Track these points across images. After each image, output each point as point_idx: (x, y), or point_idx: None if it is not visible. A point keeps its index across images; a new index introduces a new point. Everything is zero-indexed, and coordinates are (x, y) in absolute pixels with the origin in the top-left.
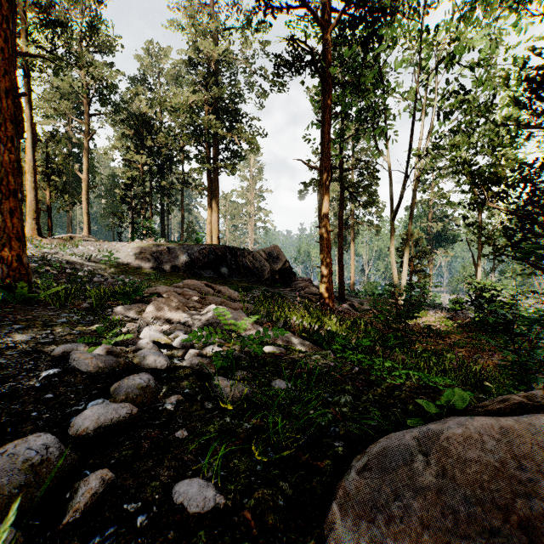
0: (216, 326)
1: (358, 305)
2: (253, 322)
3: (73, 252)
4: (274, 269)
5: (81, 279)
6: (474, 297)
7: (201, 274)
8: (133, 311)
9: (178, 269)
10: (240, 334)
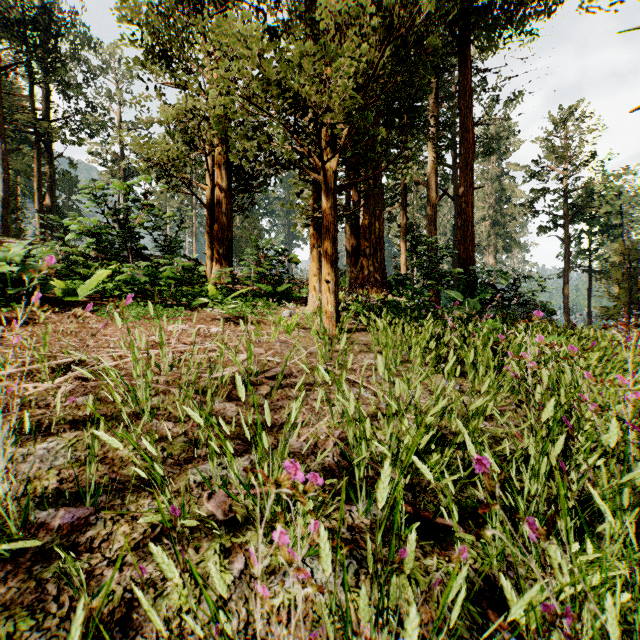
0: None
1: None
2: None
3: None
4: None
5: None
6: None
7: None
8: None
9: None
10: None
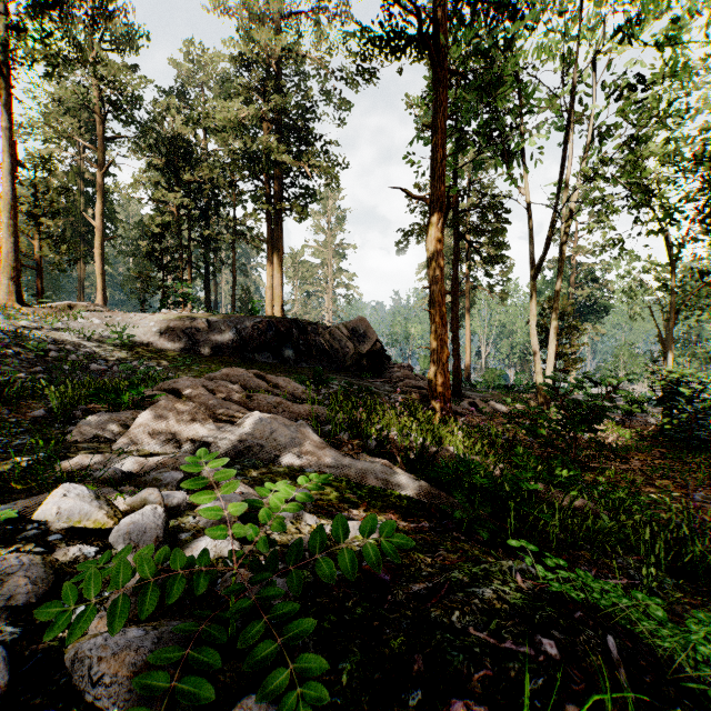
0: (258, 453)
1: (482, 404)
2: (325, 443)
3: (67, 326)
4: (361, 352)
5: (69, 366)
6: (662, 394)
7: (256, 358)
8: (113, 424)
9: (221, 352)
10: (301, 467)
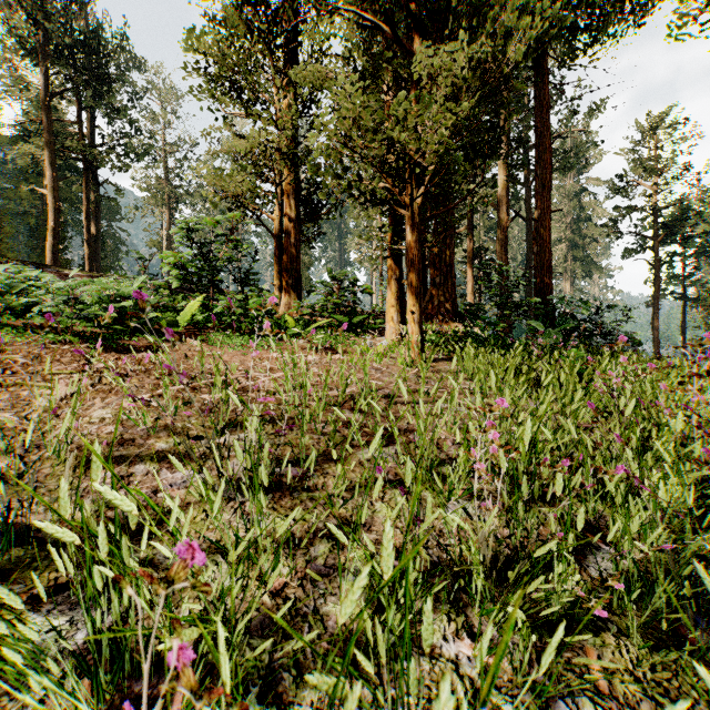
0: None
1: None
2: None
3: None
4: None
5: None
6: None
7: None
8: None
9: None
10: None
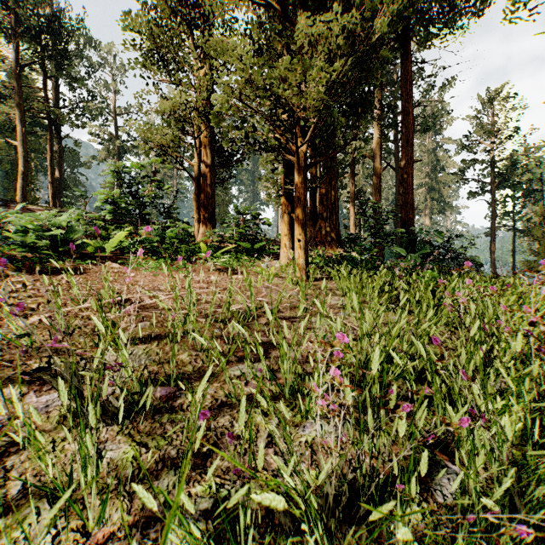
0: None
1: None
2: None
3: None
4: None
5: None
6: None
7: None
8: None
9: None
10: None
